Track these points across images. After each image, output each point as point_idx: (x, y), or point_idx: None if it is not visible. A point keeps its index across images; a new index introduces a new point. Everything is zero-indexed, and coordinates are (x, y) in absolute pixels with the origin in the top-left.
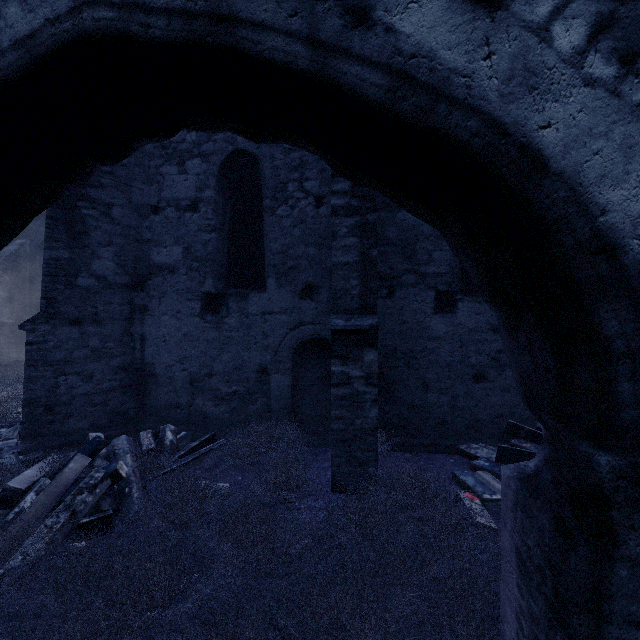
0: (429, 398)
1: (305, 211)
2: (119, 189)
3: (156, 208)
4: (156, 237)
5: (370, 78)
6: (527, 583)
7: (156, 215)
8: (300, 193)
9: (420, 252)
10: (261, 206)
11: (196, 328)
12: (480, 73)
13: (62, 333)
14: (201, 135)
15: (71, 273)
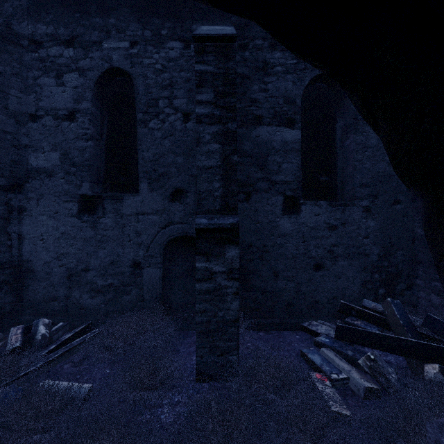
0: (279, 285)
1: (174, 125)
2: None
3: (34, 116)
4: (34, 143)
5: None
6: None
7: (34, 122)
8: (170, 109)
9: (271, 163)
10: (136, 120)
11: (73, 227)
12: None
13: None
14: (78, 52)
15: None
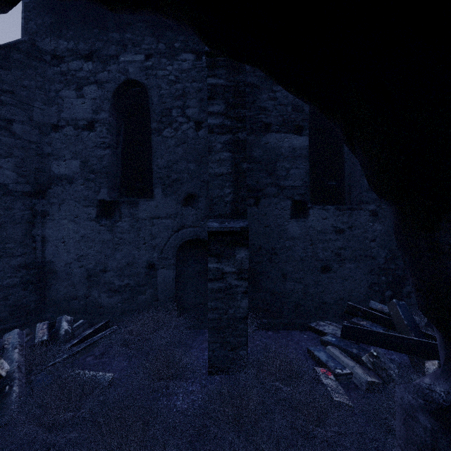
0: (287, 286)
1: (187, 133)
2: (20, 107)
3: (56, 126)
4: (56, 151)
5: None
6: None
7: (56, 132)
8: (182, 118)
9: (280, 169)
10: (150, 129)
11: (92, 230)
12: None
13: None
14: (97, 65)
15: None
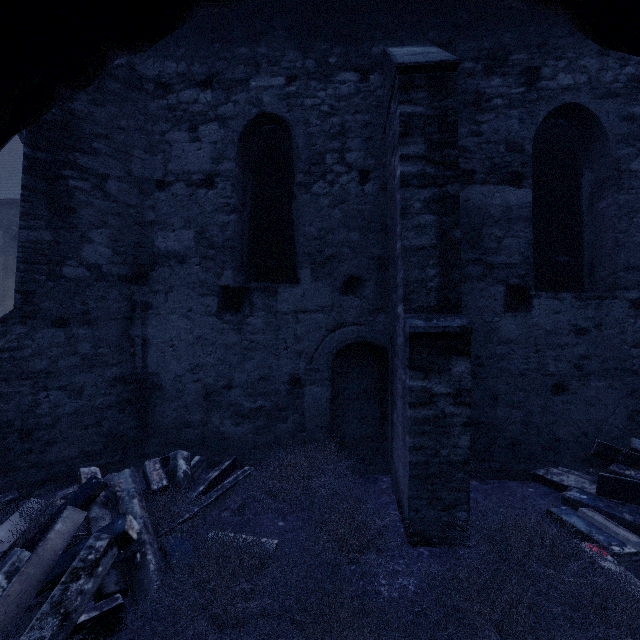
0: (498, 413)
1: (347, 188)
2: (116, 157)
3: (161, 183)
4: (161, 218)
5: None
6: None
7: (161, 191)
8: (341, 166)
9: (487, 238)
10: (290, 183)
11: (212, 330)
12: None
13: (43, 337)
14: (218, 94)
15: (55, 260)
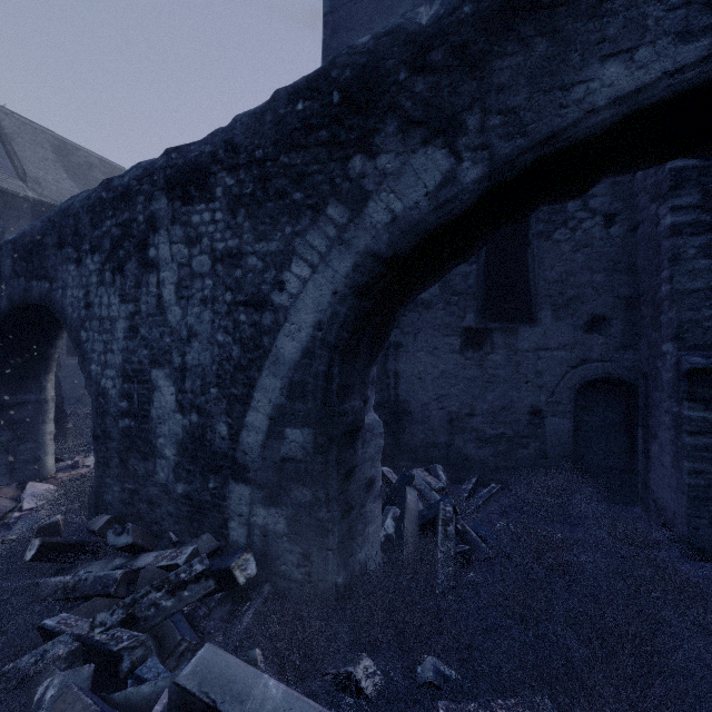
0: None
1: (590, 233)
2: None
3: None
4: None
5: None
6: None
7: None
8: (583, 213)
9: None
10: (524, 231)
11: (455, 365)
12: None
13: None
14: None
15: None
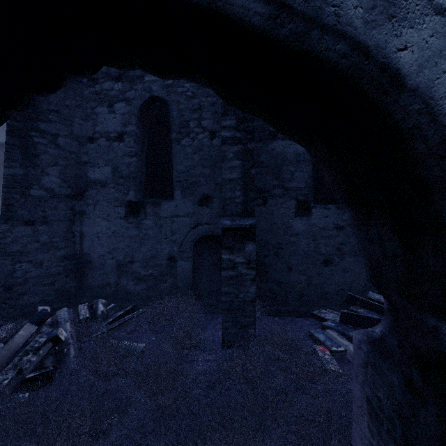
0: (292, 277)
1: (202, 142)
2: (63, 123)
3: (91, 138)
4: (91, 160)
5: (254, 7)
6: (377, 427)
7: (91, 143)
8: (199, 129)
9: (285, 172)
10: (170, 138)
11: (122, 227)
12: (347, 3)
13: (18, 231)
14: (125, 85)
15: (25, 186)
